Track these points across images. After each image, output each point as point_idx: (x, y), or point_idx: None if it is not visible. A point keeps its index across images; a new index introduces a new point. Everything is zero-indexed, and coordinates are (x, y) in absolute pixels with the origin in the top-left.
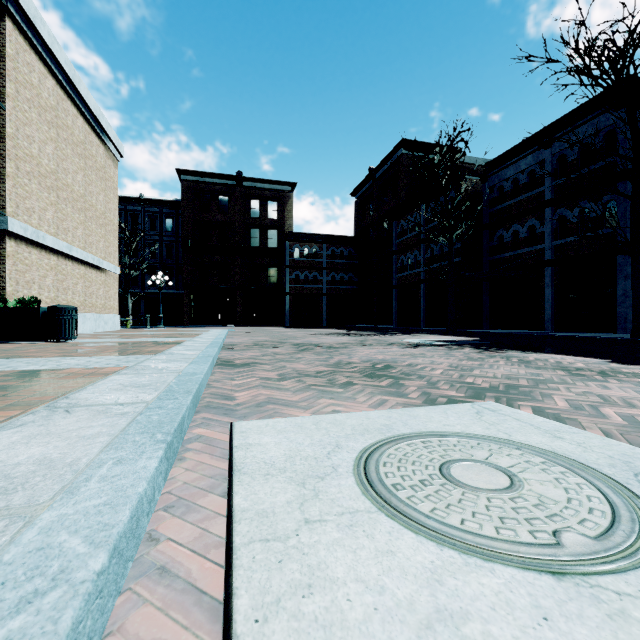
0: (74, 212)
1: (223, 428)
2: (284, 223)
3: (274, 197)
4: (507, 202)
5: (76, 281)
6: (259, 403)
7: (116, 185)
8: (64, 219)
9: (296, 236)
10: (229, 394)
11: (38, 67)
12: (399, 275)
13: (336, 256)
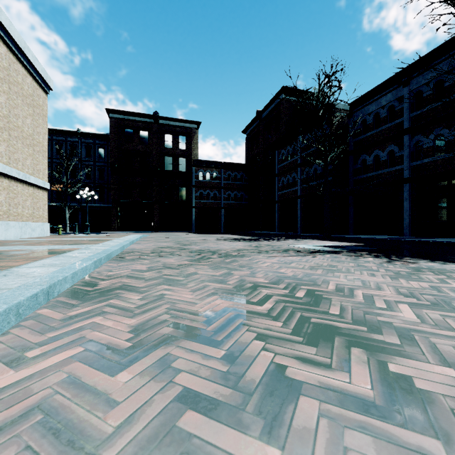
0: None
1: None
2: (191, 153)
3: (183, 132)
4: (369, 132)
5: None
6: None
7: (45, 113)
8: None
9: (200, 163)
10: None
11: None
12: (280, 192)
13: (231, 178)
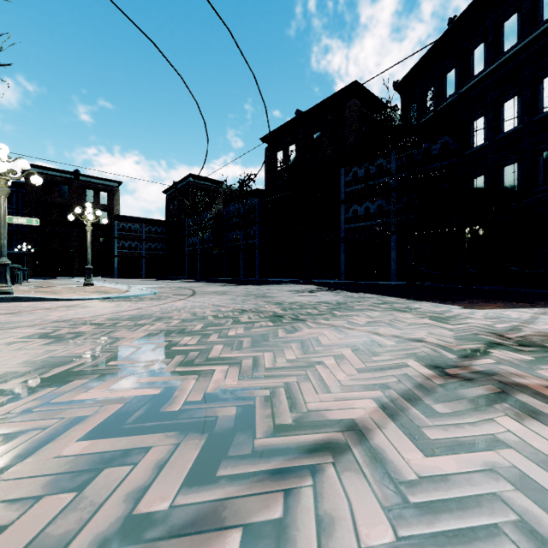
0: None
1: None
2: (113, 208)
3: (105, 189)
4: (231, 221)
5: None
6: None
7: None
8: None
9: (122, 217)
10: None
11: None
12: (188, 249)
13: (152, 232)
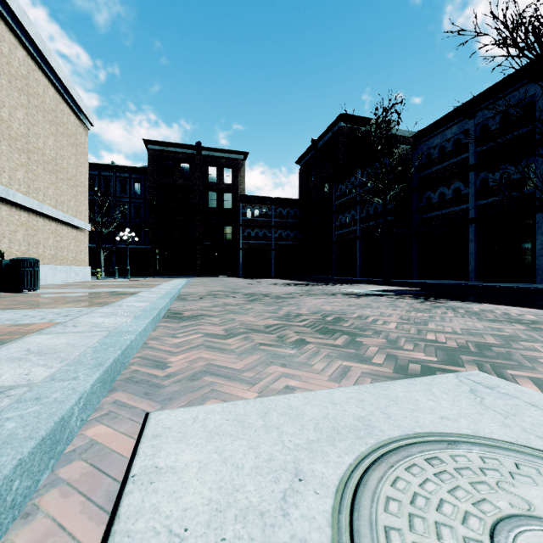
0: (45, 173)
1: (133, 424)
2: (238, 187)
3: (229, 164)
4: (434, 167)
5: (47, 236)
6: (195, 373)
7: (87, 151)
8: (35, 179)
9: (248, 198)
10: (163, 358)
11: (8, 38)
12: (338, 232)
13: (283, 216)
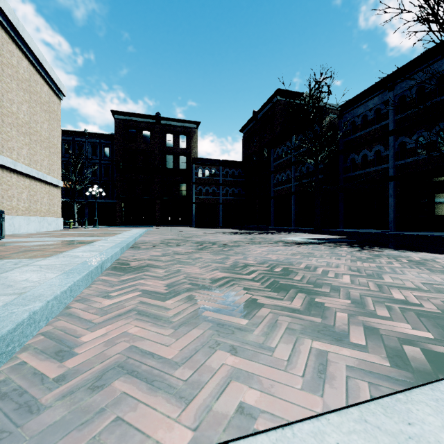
0: (19, 135)
1: None
2: (191, 151)
3: (184, 132)
4: (358, 133)
5: (21, 191)
6: (105, 369)
7: (59, 117)
8: (9, 140)
9: (200, 161)
10: (75, 335)
11: None
12: (275, 189)
13: (229, 175)
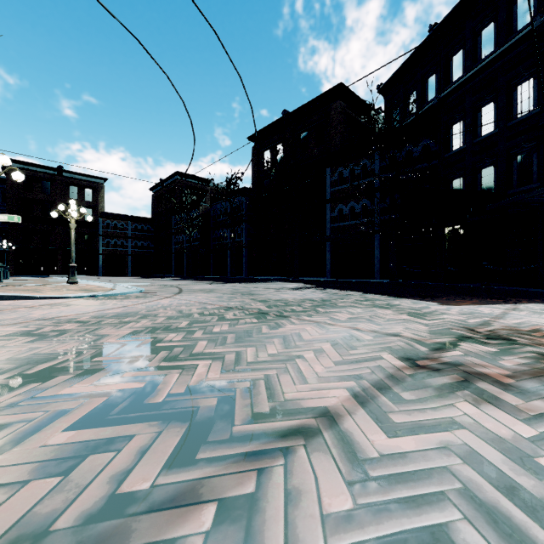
0: None
1: None
2: (98, 205)
3: (90, 186)
4: (218, 219)
5: None
6: None
7: None
8: None
9: (108, 215)
10: None
11: None
12: (175, 247)
13: (138, 230)
